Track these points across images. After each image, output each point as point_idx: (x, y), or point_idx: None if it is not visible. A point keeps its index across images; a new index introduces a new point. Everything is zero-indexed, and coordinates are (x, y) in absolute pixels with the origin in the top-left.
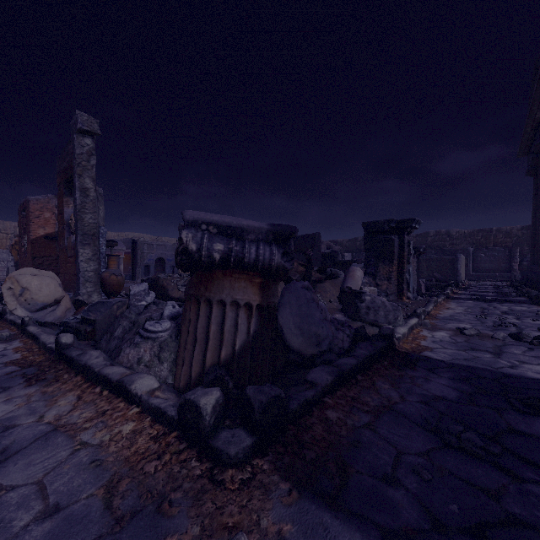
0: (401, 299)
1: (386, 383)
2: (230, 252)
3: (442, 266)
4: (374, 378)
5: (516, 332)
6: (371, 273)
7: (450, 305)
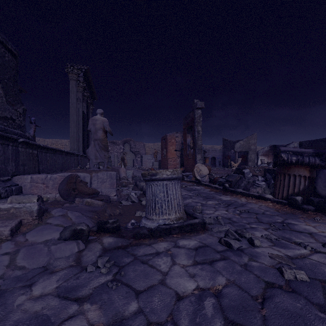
0: None
1: None
2: (298, 160)
3: None
4: None
5: None
6: None
7: None
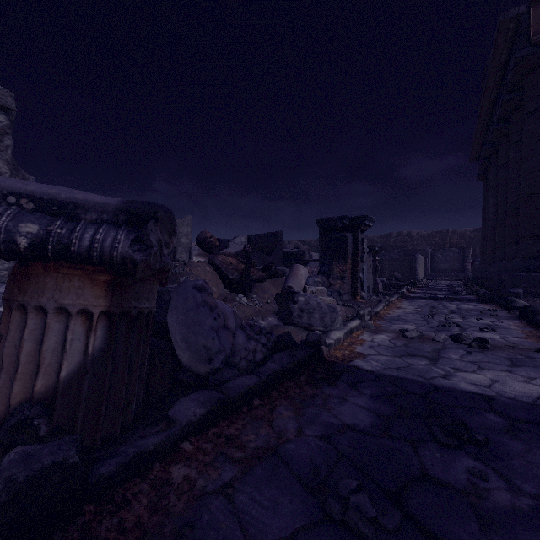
0: (355, 299)
1: (289, 408)
2: (48, 237)
3: (403, 265)
4: (276, 401)
5: (457, 333)
6: (325, 272)
7: (403, 305)
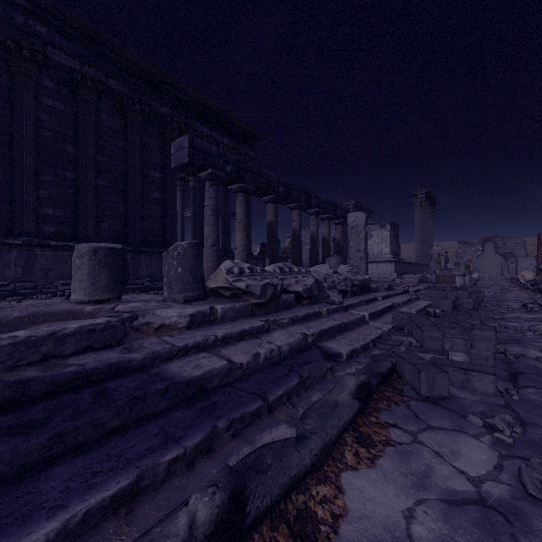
0: None
1: None
2: None
3: None
4: None
5: None
6: None
7: None
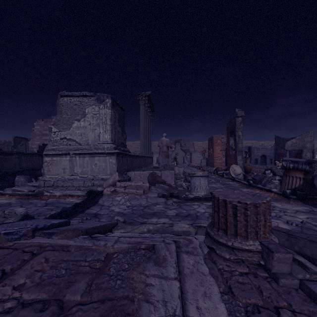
0: None
1: None
2: (294, 166)
3: None
4: None
5: None
6: None
7: None
